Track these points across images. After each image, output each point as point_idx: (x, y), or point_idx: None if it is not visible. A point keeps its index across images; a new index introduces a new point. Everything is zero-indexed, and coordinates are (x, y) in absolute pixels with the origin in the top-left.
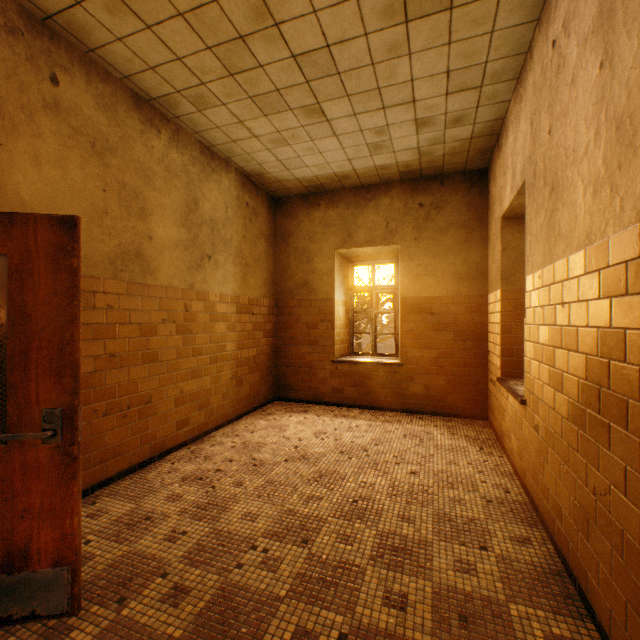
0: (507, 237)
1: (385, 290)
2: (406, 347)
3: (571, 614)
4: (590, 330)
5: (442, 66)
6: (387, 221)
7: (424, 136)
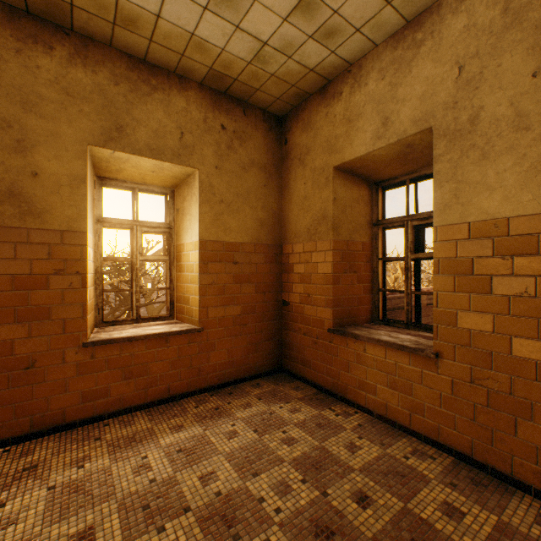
0: (337, 188)
1: (157, 229)
2: (207, 306)
3: None
4: None
5: None
6: (182, 131)
7: (287, 29)
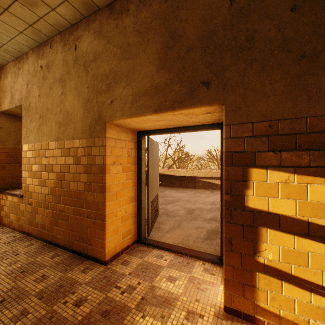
0: (4, 122)
1: None
2: None
3: (54, 250)
4: (58, 165)
5: None
6: None
7: None
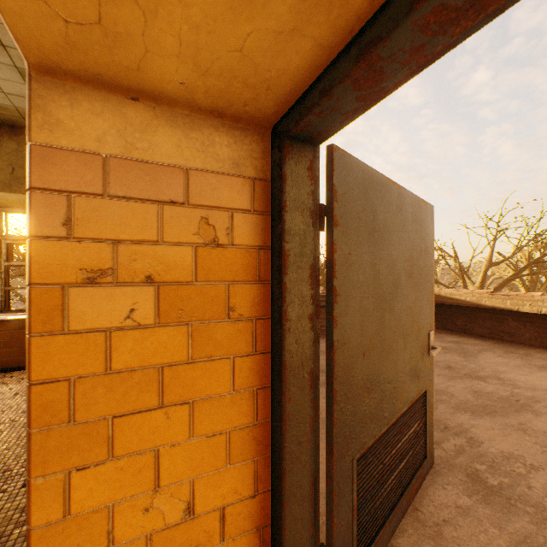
0: None
1: (20, 241)
2: None
3: None
4: None
5: None
6: (14, 167)
7: None
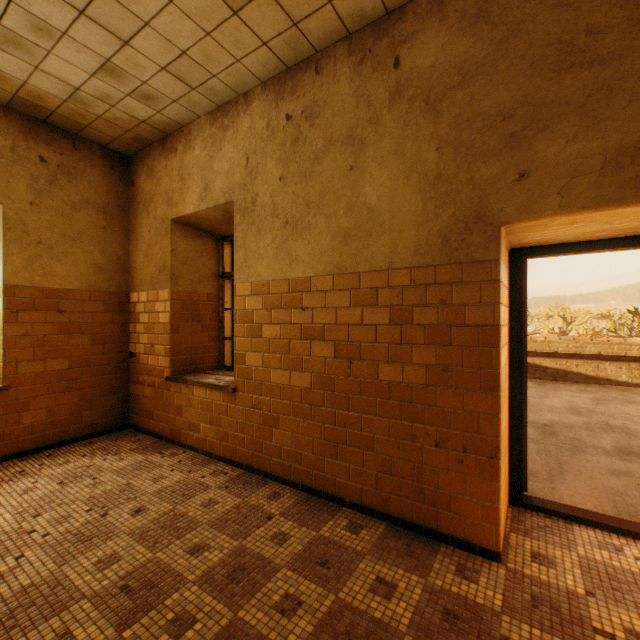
0: (177, 240)
1: None
2: (17, 360)
3: (336, 511)
4: (341, 326)
5: (185, 43)
6: None
7: (99, 83)
